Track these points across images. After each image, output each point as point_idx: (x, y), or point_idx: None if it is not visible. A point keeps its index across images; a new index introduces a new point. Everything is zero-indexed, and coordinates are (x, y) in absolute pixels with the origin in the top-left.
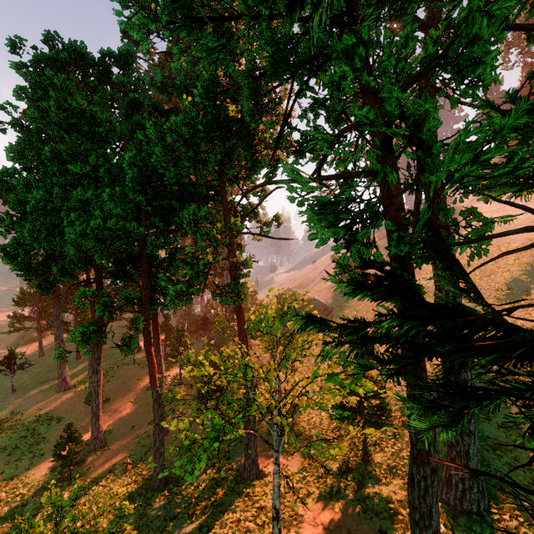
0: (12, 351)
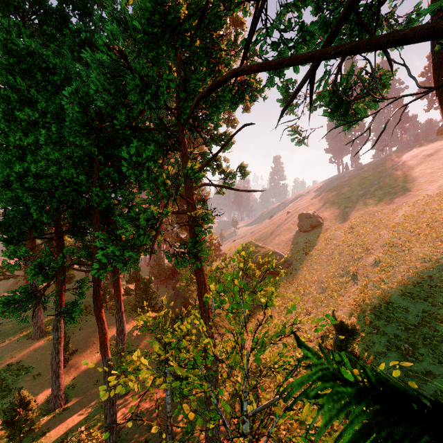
0: None
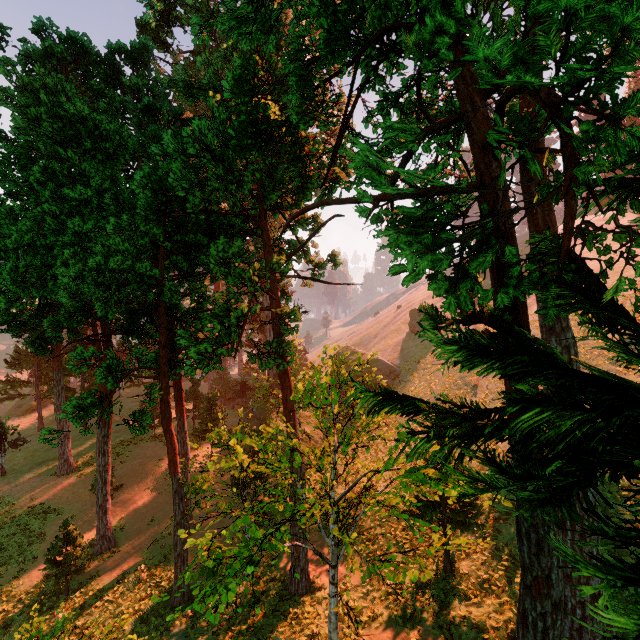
0: (1, 425)
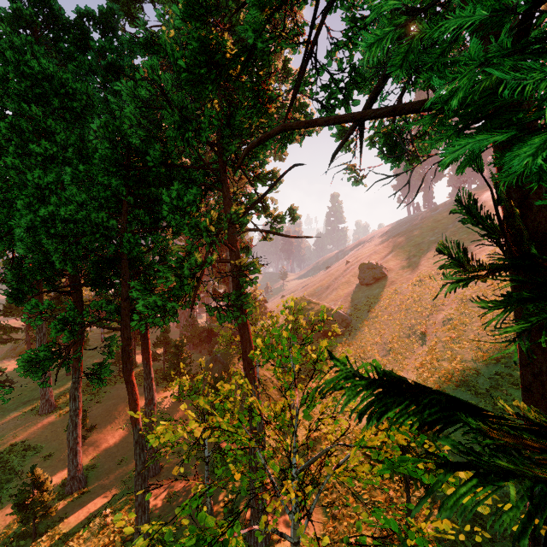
0: None
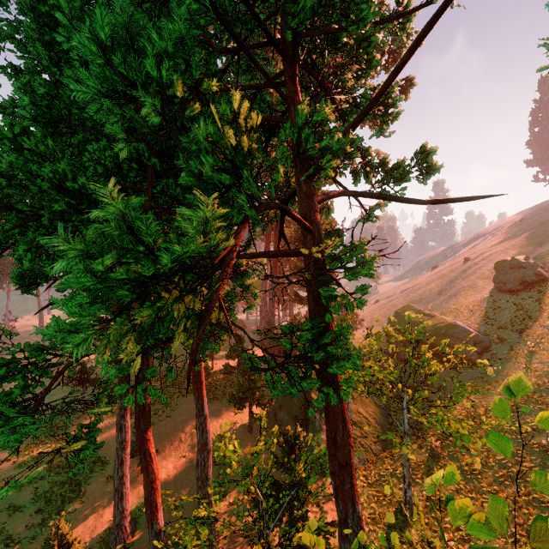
0: (85, 365)
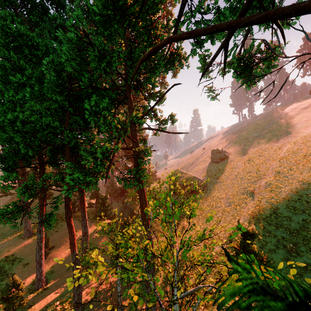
0: None
